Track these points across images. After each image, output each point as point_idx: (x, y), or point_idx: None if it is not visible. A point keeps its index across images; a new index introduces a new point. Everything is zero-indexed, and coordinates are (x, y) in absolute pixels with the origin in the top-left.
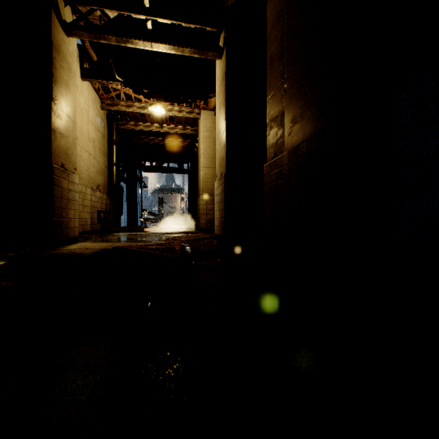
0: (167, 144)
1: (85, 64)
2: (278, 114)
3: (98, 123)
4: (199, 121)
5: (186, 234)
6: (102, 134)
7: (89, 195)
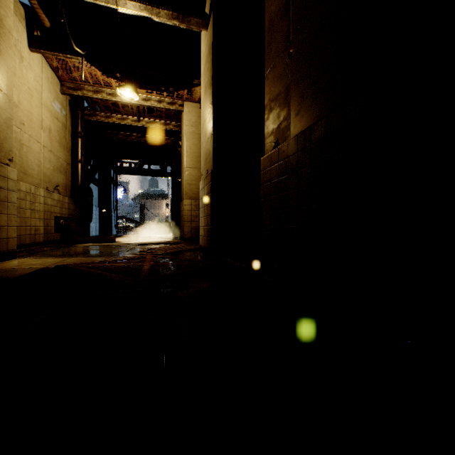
0: (146, 141)
1: (36, 32)
2: (281, 89)
3: (56, 109)
4: (183, 115)
5: (166, 244)
6: (63, 123)
7: (42, 197)
